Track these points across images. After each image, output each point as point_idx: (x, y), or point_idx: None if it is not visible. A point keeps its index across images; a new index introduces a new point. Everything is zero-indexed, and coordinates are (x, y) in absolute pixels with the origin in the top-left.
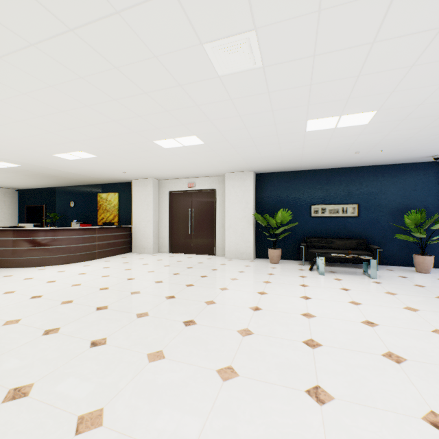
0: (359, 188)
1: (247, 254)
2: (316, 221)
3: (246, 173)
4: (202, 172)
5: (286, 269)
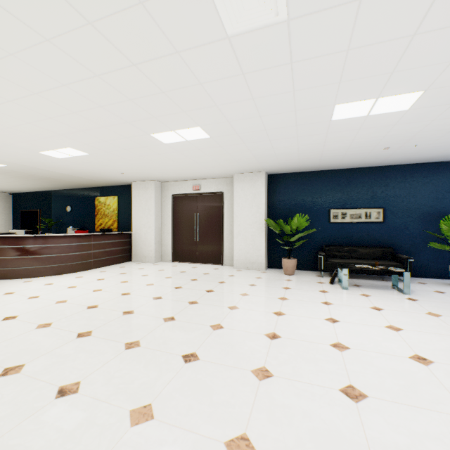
0: (384, 190)
1: (258, 263)
2: (335, 228)
3: (257, 173)
4: (207, 173)
5: (303, 282)
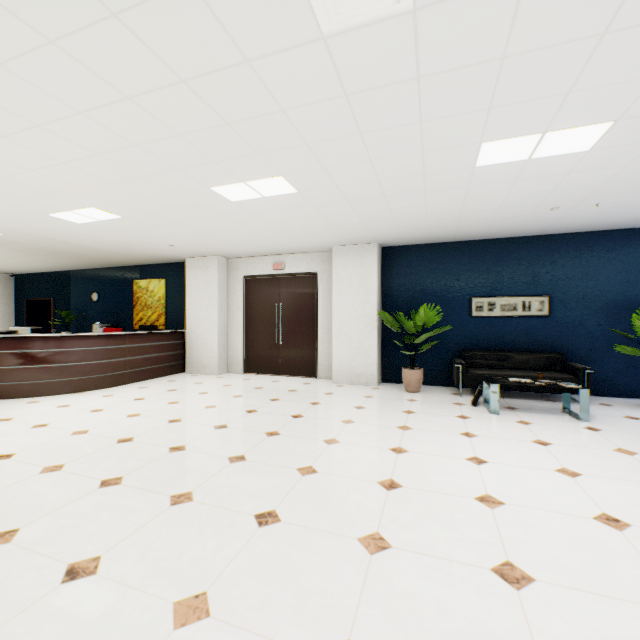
0: (550, 269)
1: (368, 376)
2: (479, 324)
3: (366, 246)
4: (295, 245)
5: (433, 403)
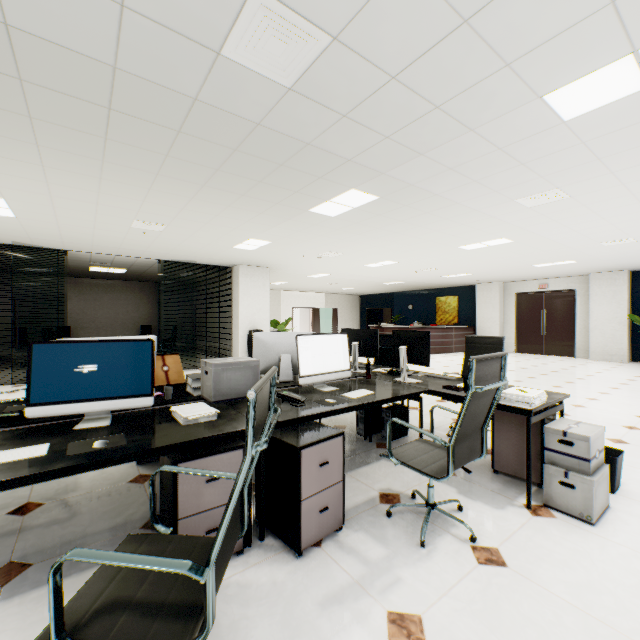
0: None
1: (619, 356)
2: None
3: (617, 272)
4: (559, 275)
5: None
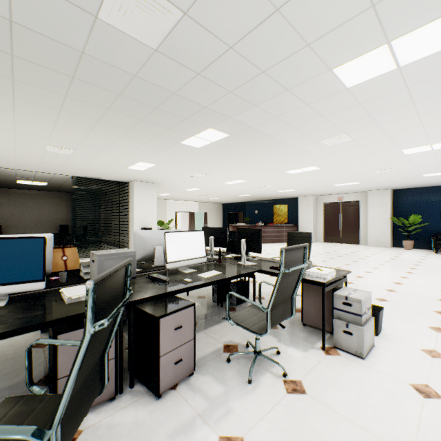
0: None
1: (385, 243)
2: None
3: (384, 190)
4: (350, 191)
5: (415, 252)
